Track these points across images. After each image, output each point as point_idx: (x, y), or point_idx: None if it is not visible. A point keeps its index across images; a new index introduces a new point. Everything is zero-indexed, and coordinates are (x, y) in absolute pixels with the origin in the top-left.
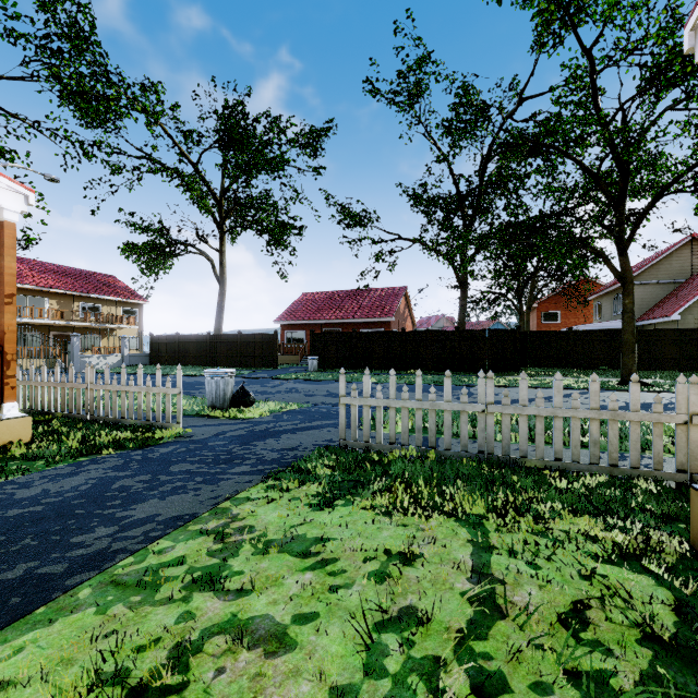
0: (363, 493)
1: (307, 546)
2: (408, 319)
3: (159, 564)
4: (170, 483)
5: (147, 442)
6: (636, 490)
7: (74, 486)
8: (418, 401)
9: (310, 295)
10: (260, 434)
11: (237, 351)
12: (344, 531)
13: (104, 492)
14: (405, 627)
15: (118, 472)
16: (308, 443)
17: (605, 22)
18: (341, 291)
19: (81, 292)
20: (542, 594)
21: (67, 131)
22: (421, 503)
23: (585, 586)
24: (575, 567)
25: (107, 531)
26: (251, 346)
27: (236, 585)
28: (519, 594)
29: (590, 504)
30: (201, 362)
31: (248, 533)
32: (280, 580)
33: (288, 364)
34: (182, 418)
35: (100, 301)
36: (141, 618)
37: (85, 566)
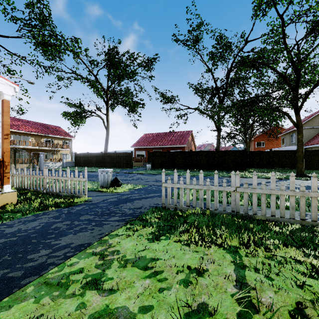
0: (174, 232)
1: (146, 263)
2: (193, 145)
3: (70, 272)
4: (79, 226)
5: (70, 204)
6: (316, 233)
7: (33, 227)
8: (201, 186)
9: (147, 134)
10: (123, 200)
11: (114, 160)
12: (165, 254)
13: (47, 230)
14: (201, 317)
15: (55, 219)
16: (146, 205)
17: (290, 1)
18: (162, 133)
19: (45, 134)
20: (277, 297)
21: (37, 61)
22: (205, 239)
23: (300, 292)
24: (292, 280)
25: (46, 252)
26: (120, 158)
27: (108, 286)
28: (264, 297)
29: (293, 240)
30: (98, 165)
31: (116, 255)
32: (132, 284)
33: (137, 166)
34: (88, 192)
35: (53, 138)
36: (57, 306)
37: (32, 273)
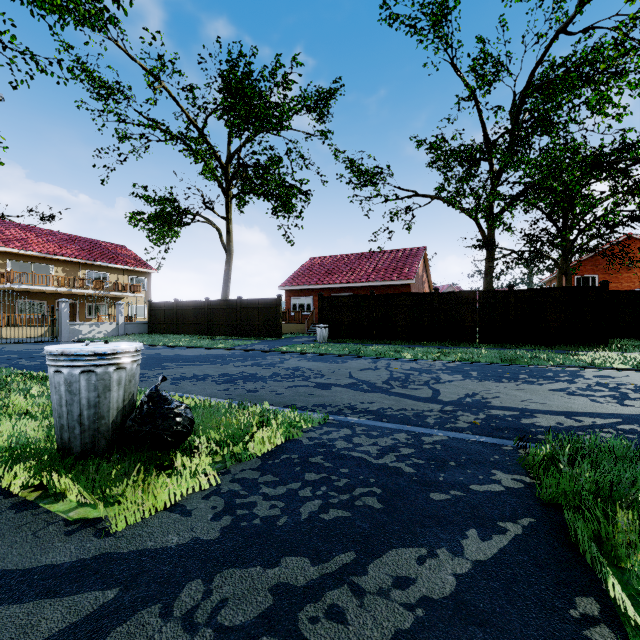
0: None
1: None
2: (426, 283)
3: None
4: None
5: None
6: None
7: None
8: None
9: (317, 259)
10: None
11: (236, 319)
12: None
13: None
14: None
15: None
16: None
17: None
18: (351, 254)
19: (87, 260)
20: None
21: (14, 37)
22: None
23: None
24: None
25: None
26: (252, 312)
27: None
28: None
29: None
30: (199, 331)
31: None
32: None
33: (293, 334)
34: None
35: (108, 269)
36: None
37: None
